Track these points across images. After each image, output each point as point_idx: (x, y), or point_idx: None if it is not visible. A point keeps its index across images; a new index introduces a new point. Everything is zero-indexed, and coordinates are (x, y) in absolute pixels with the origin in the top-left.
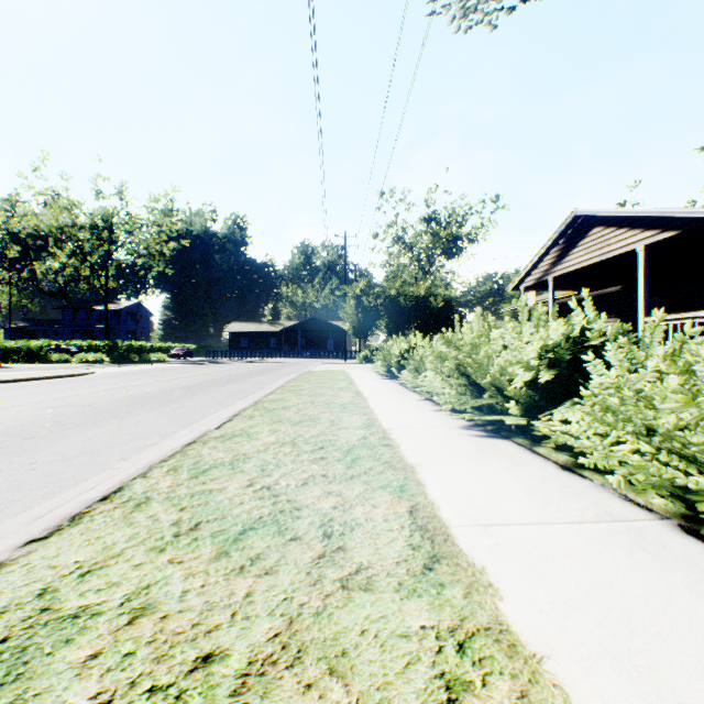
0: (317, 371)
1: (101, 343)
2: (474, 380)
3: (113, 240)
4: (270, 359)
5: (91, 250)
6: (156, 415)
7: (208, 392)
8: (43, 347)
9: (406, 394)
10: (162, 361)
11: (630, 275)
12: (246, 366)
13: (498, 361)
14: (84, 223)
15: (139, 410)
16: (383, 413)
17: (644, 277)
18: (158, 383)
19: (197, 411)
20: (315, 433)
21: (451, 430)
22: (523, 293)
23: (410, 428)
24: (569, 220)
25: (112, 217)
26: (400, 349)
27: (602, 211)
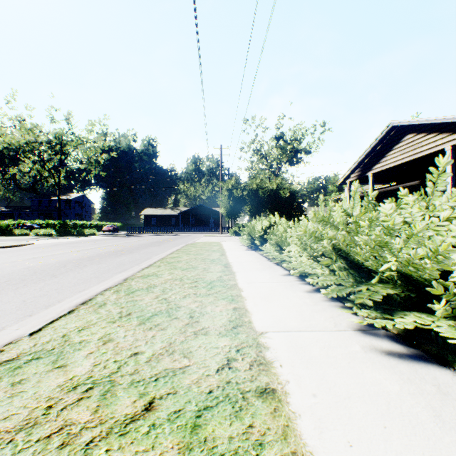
0: (199, 242)
1: (55, 222)
2: (356, 262)
3: (63, 152)
4: (170, 233)
5: (49, 158)
6: (15, 295)
7: (100, 263)
8: (9, 224)
9: (270, 267)
10: (93, 234)
11: (430, 172)
12: (150, 238)
13: (396, 242)
14: (43, 140)
15: (6, 288)
16: (252, 296)
17: (451, 170)
18: (69, 253)
19: (64, 289)
20: (158, 349)
21: (346, 337)
22: (348, 185)
23: (290, 331)
24: (387, 130)
25: (62, 136)
26: (262, 226)
27: (416, 121)
